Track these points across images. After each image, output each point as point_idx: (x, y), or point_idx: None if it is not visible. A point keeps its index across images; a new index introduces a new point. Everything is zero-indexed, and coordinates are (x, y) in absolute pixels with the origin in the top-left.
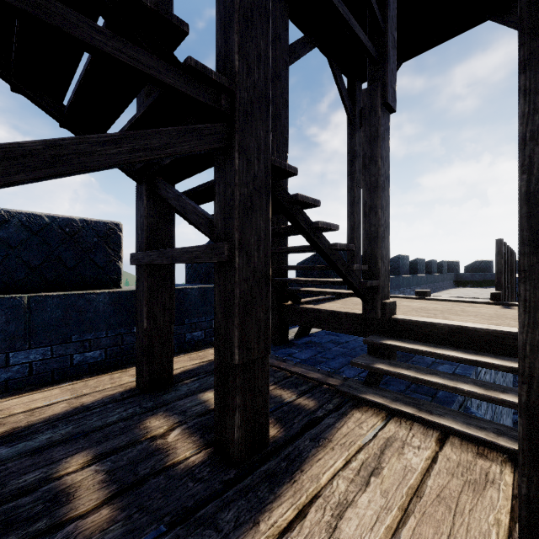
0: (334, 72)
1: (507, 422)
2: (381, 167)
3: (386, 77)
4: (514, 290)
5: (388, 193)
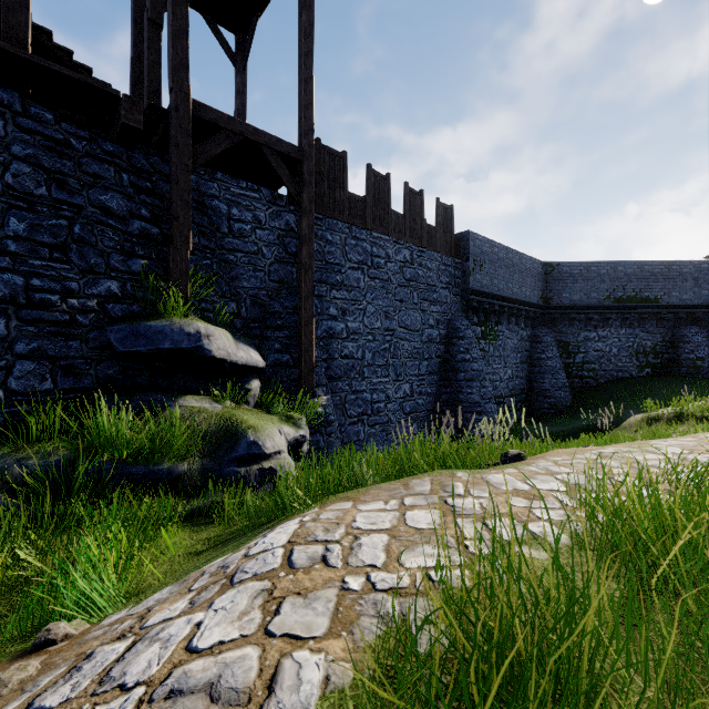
0: (209, 25)
1: (392, 325)
2: (147, 54)
3: (149, 5)
4: (424, 225)
5: (160, 72)
